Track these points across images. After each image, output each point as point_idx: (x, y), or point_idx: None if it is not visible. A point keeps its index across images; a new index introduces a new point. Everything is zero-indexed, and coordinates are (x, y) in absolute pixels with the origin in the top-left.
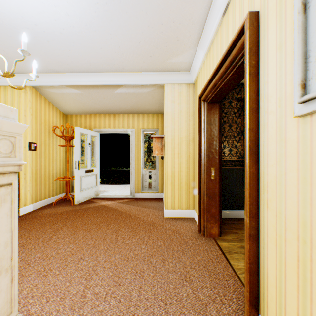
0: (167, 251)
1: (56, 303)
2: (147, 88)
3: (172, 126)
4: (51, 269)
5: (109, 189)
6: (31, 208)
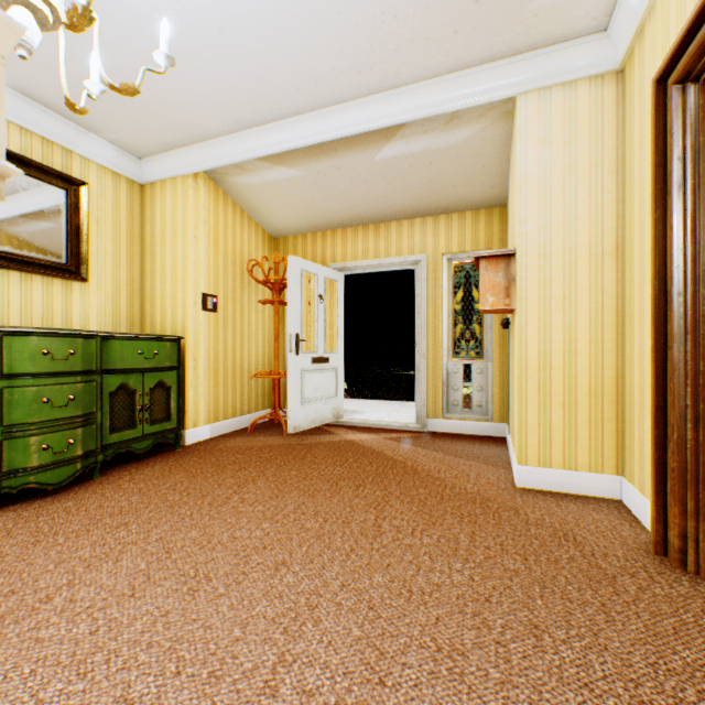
0: (542, 596)
1: (195, 687)
2: (463, 129)
3: (540, 217)
4: (209, 578)
5: (366, 408)
6: (207, 433)
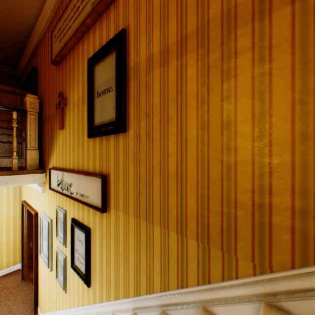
0: None
1: None
2: None
3: (0, 211)
4: None
5: None
6: None
